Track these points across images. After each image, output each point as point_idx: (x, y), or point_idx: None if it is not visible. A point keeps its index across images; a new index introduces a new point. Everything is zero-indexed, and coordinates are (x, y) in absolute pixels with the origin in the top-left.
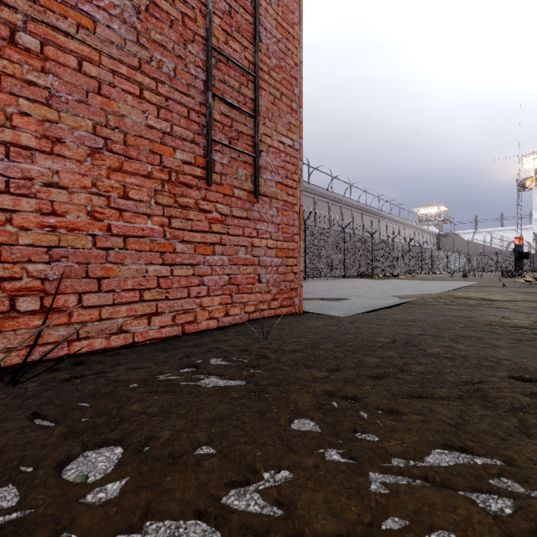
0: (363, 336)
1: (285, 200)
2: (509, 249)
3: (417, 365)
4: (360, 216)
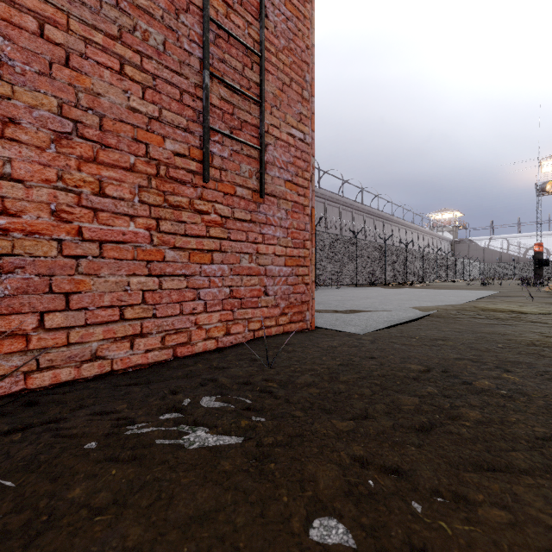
0: (390, 362)
1: (295, 201)
2: (527, 256)
3: (469, 408)
4: (372, 221)
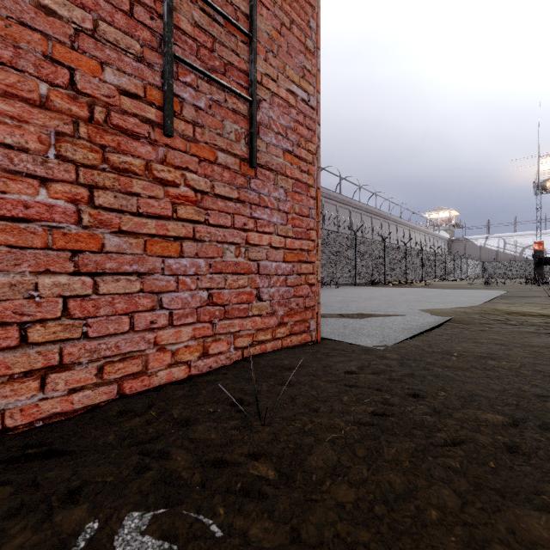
0: (447, 407)
1: (297, 179)
2: (523, 255)
3: None
4: (369, 219)
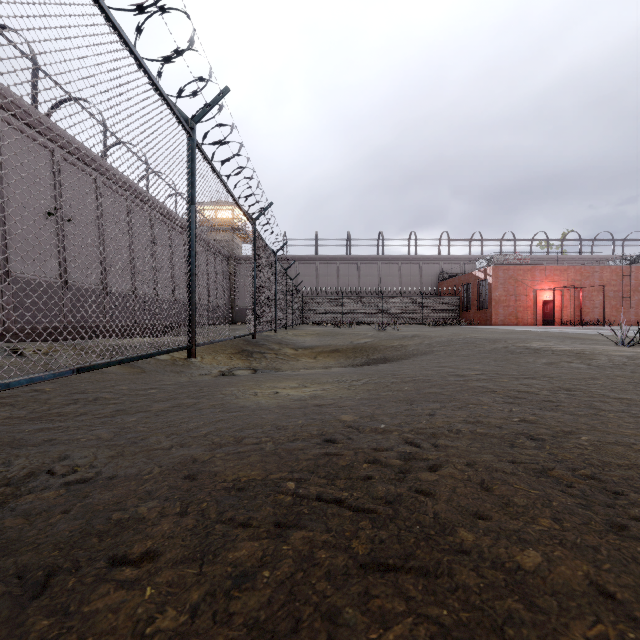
0: None
1: (636, 307)
2: None
3: None
4: None
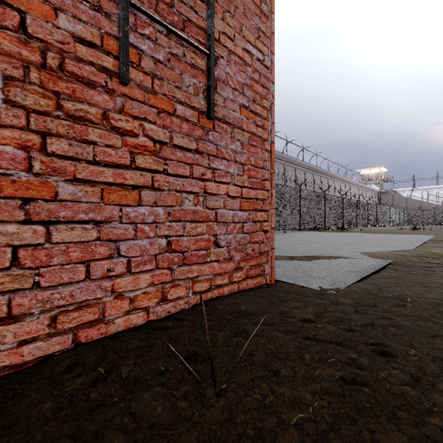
0: (425, 372)
1: (253, 133)
2: None
3: None
4: (311, 175)
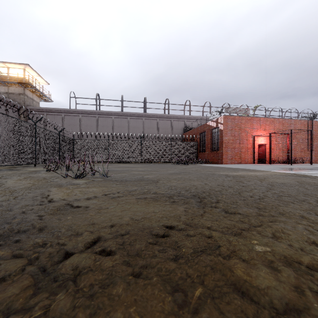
0: None
1: (315, 150)
2: None
3: None
4: None
